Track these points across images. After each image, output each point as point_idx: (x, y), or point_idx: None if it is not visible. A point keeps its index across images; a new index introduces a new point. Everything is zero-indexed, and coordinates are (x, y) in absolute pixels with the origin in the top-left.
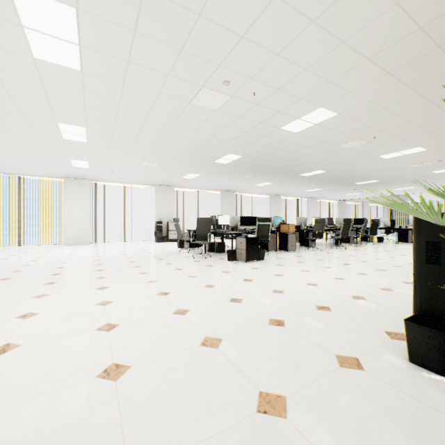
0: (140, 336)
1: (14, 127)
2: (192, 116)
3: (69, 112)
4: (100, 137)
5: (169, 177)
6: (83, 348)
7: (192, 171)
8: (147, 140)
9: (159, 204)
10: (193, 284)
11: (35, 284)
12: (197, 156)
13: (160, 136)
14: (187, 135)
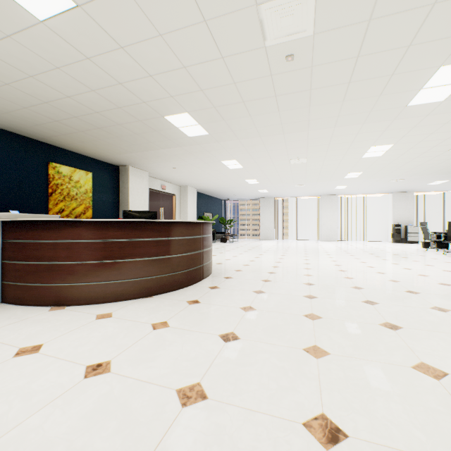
0: (427, 272)
1: (322, 178)
2: (448, 154)
3: (359, 168)
4: (368, 174)
5: (410, 186)
6: (402, 271)
7: (440, 179)
8: (403, 169)
9: (396, 209)
10: (450, 265)
11: (345, 255)
12: (448, 170)
13: (414, 166)
14: (440, 162)
